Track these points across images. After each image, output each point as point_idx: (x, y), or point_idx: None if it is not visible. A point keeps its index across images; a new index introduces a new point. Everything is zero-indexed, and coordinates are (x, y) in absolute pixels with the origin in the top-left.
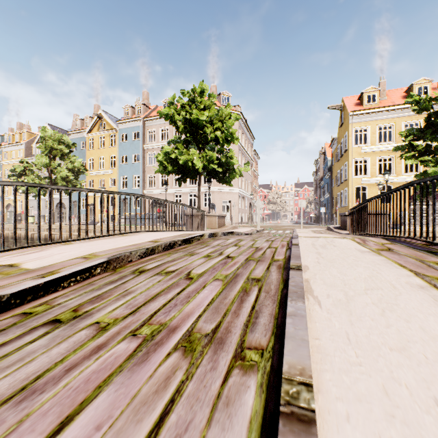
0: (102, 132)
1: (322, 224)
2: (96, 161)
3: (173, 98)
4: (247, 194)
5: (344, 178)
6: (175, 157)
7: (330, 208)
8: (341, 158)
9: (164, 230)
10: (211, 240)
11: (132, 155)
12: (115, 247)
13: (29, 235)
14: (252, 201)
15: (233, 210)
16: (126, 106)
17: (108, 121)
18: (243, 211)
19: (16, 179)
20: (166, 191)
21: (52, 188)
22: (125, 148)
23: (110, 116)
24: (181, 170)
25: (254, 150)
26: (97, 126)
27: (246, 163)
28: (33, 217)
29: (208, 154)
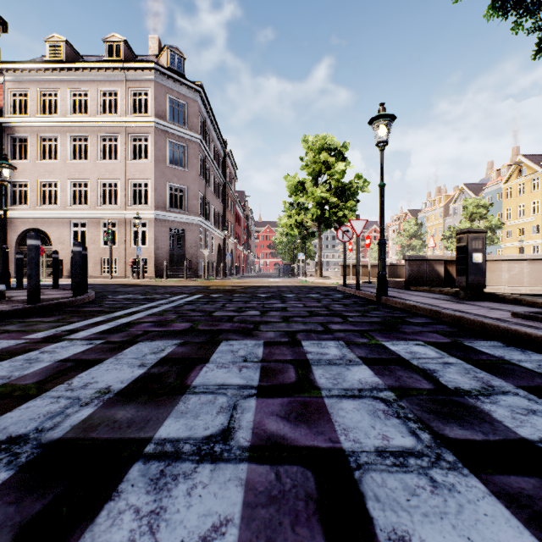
0: (520, 179)
1: None
2: (513, 210)
3: None
4: None
5: None
6: None
7: None
8: None
9: None
10: None
11: None
12: None
13: None
14: None
15: None
16: None
17: (528, 165)
18: None
19: (446, 241)
20: None
21: None
22: None
23: (531, 157)
24: None
25: None
26: (515, 173)
27: None
28: None
29: None
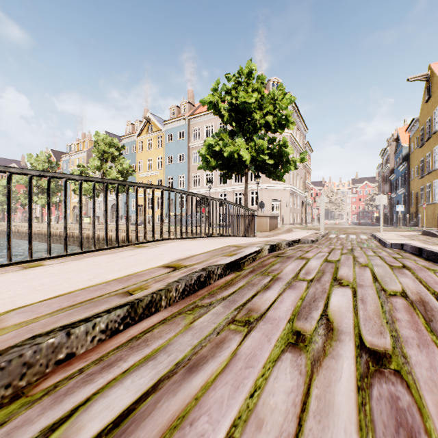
0: (150, 134)
1: (400, 225)
2: (144, 163)
3: (217, 83)
4: (299, 191)
5: (433, 166)
6: (219, 150)
7: (407, 206)
8: (427, 142)
9: (202, 237)
10: (275, 260)
11: (177, 155)
12: (85, 284)
13: (85, 234)
14: (304, 199)
15: (283, 209)
16: (172, 106)
17: (155, 123)
18: (295, 210)
19: (74, 182)
20: (211, 191)
21: (11, 172)
22: (171, 148)
23: (157, 118)
24: (225, 165)
25: (307, 142)
26: (145, 129)
27: (303, 152)
28: (90, 218)
29: (257, 143)
